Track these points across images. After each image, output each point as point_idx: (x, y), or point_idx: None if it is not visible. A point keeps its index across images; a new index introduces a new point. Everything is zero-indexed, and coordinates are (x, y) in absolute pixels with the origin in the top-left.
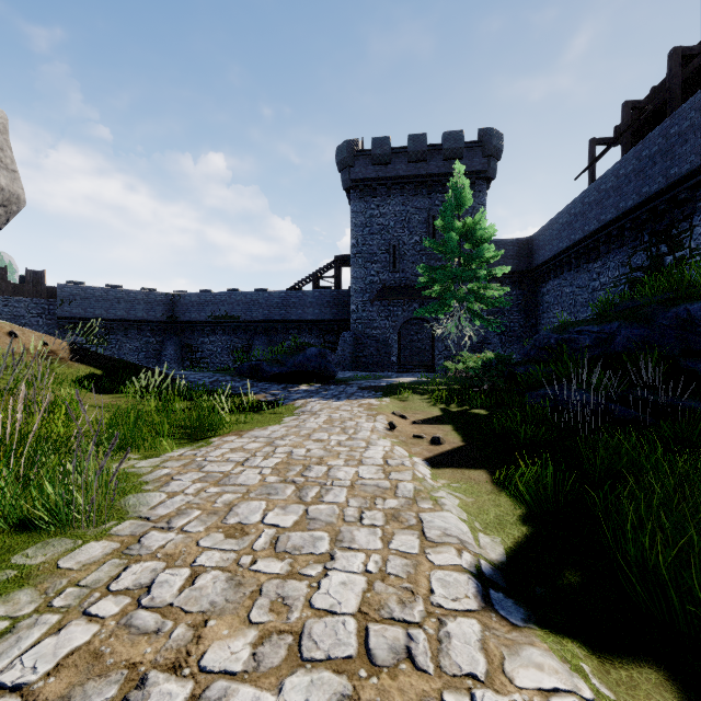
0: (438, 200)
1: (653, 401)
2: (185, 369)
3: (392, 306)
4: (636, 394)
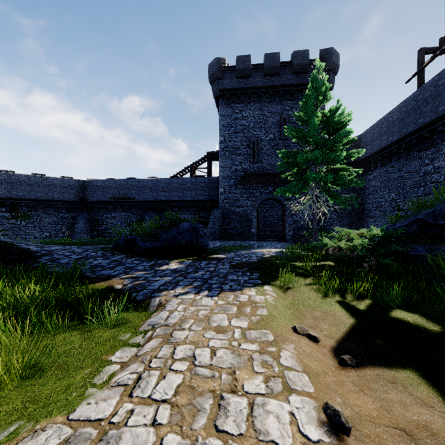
0: (288, 106)
1: None
2: (93, 238)
3: (252, 189)
4: None
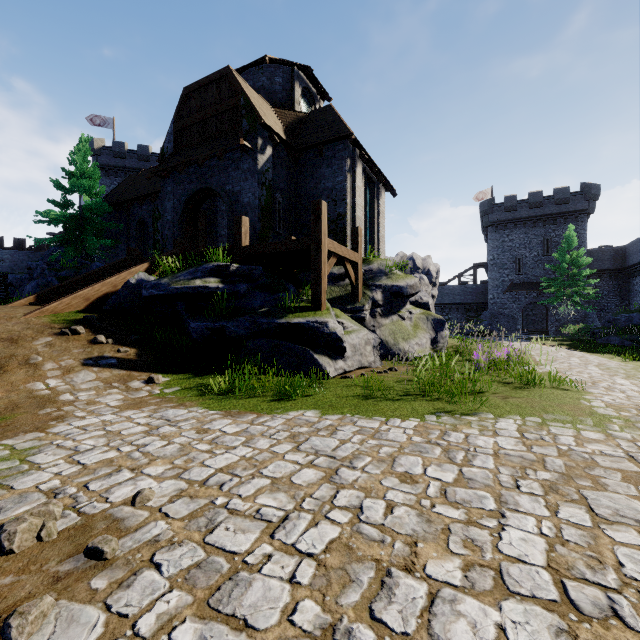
0: (550, 229)
1: (638, 339)
2: None
3: (517, 295)
4: (633, 337)
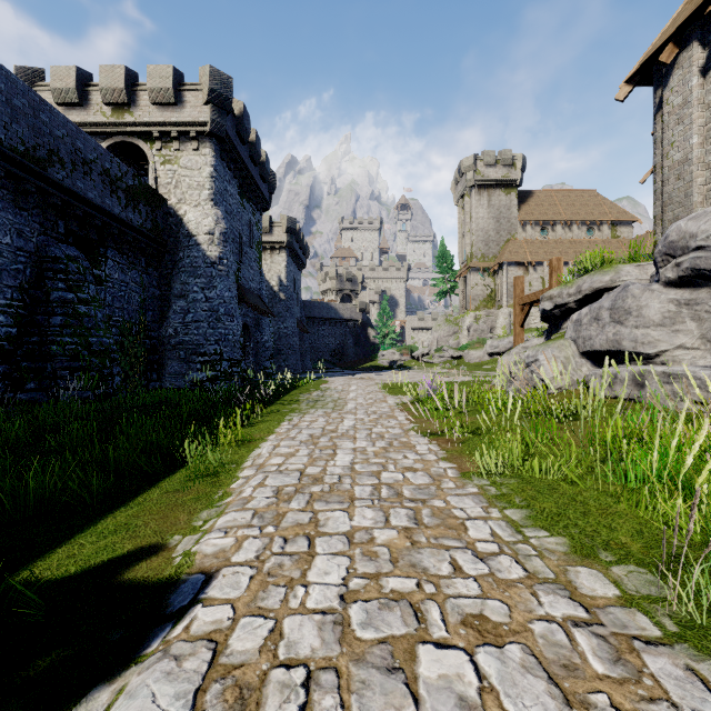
0: None
1: None
2: None
3: None
4: None
